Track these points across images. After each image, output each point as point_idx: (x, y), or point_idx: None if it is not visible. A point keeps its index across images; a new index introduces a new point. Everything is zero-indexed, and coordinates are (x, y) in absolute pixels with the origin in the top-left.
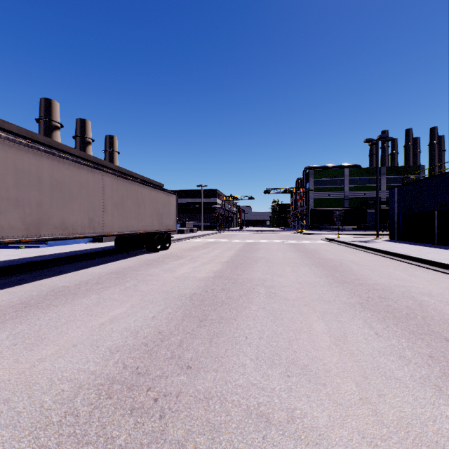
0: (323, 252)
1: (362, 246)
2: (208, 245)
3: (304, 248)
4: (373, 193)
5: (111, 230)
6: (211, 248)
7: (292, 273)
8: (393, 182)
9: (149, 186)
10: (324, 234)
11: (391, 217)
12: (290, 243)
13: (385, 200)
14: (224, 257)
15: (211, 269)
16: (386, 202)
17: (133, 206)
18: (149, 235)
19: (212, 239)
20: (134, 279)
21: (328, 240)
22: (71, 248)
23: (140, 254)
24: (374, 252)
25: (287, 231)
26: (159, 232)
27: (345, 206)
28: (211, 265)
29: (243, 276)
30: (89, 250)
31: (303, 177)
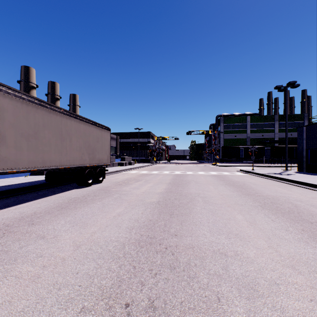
0: (255, 187)
1: (286, 179)
2: (141, 177)
3: (230, 181)
4: (269, 135)
5: (14, 166)
6: (143, 180)
7: (254, 231)
8: (284, 126)
9: (76, 119)
10: (235, 166)
11: (300, 152)
12: (213, 175)
13: (278, 140)
14: (155, 193)
15: (138, 218)
16: (279, 141)
17: (54, 138)
18: (78, 169)
19: (146, 171)
20: (0, 253)
21: (245, 172)
22: (1, 182)
23: (68, 189)
24: (306, 186)
25: (205, 164)
26: (90, 166)
27: (247, 144)
28: (139, 209)
29: (183, 238)
30: (13, 185)
31: (215, 122)
